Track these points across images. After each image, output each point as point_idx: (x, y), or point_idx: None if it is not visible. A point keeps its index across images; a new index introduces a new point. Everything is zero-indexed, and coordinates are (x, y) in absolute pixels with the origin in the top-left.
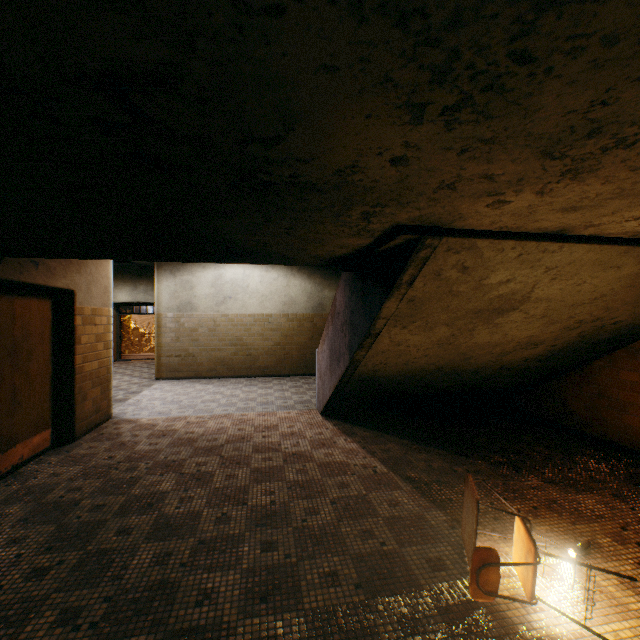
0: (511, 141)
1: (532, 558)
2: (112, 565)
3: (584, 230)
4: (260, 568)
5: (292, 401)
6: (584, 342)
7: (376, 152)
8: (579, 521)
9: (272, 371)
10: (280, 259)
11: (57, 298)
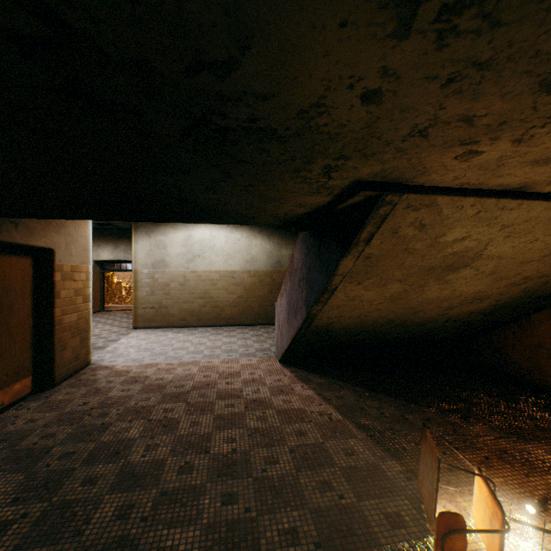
0: (511, 65)
1: (499, 524)
2: (74, 519)
3: (546, 186)
4: (220, 523)
5: (253, 349)
6: (527, 297)
7: (347, 83)
8: (532, 473)
9: (236, 321)
10: (241, 219)
11: (38, 256)
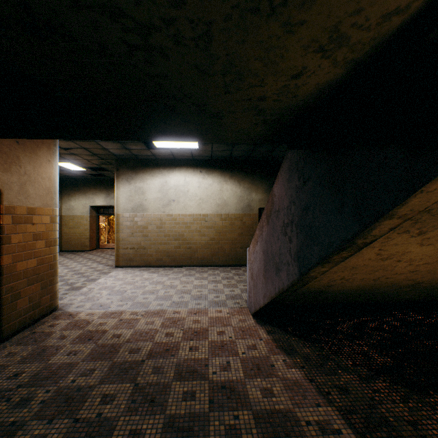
0: None
1: None
2: None
3: None
4: None
5: (223, 295)
6: None
7: None
8: None
9: (208, 262)
10: (198, 122)
11: None
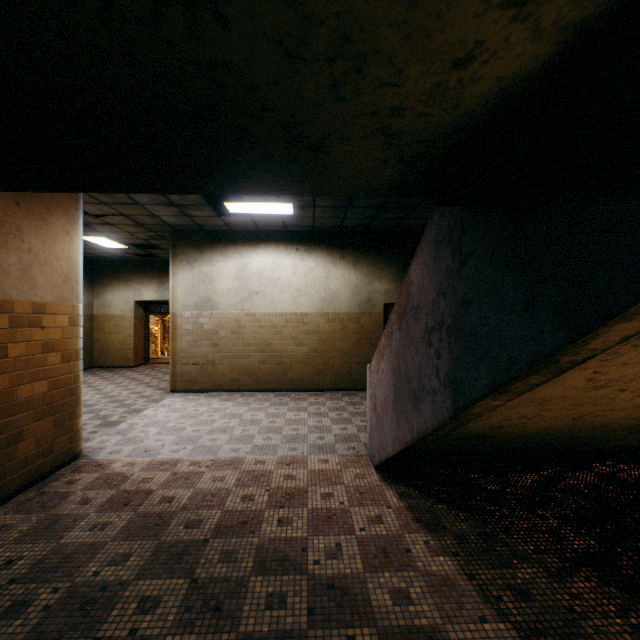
0: None
1: None
2: None
3: None
4: None
5: (331, 436)
6: None
7: None
8: None
9: (308, 384)
10: (287, 158)
11: None
